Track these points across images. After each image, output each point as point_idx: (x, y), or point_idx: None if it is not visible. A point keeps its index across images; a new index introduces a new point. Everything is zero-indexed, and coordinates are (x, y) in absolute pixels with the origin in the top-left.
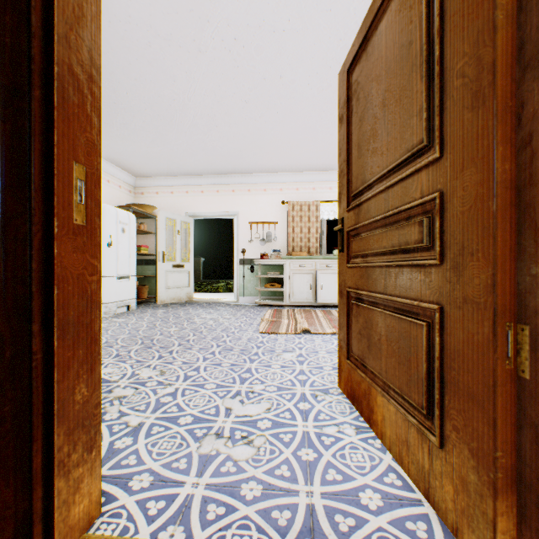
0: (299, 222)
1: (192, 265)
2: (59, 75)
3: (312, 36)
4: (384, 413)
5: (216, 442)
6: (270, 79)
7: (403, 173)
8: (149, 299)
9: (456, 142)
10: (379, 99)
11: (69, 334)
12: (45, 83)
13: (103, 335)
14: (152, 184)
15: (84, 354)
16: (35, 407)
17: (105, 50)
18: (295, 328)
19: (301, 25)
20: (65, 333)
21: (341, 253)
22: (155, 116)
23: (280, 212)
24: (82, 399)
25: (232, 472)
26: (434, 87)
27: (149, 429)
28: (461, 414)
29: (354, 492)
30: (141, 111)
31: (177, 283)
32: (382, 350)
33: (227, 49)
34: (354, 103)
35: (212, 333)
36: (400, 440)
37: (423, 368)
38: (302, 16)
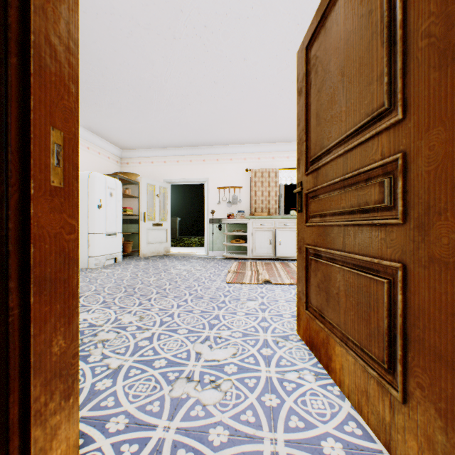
0: (260, 187)
1: (169, 224)
2: (35, 44)
3: (272, 22)
4: (342, 362)
5: (187, 386)
6: (236, 62)
7: (363, 137)
8: (133, 252)
9: (421, 103)
10: (337, 70)
11: (46, 290)
12: (22, 51)
13: (92, 284)
14: (135, 156)
15: (61, 308)
16: (12, 360)
17: (94, 39)
18: (257, 279)
19: (263, 12)
20: (41, 289)
21: (300, 213)
22: (137, 97)
23: (244, 178)
24: (60, 351)
25: (200, 417)
26: (395, 51)
27: (127, 371)
28: (426, 373)
29: (316, 440)
30: (126, 92)
31: (156, 239)
32: (341, 304)
33: (198, 35)
34: (312, 76)
35: (185, 283)
36: (359, 389)
37: (384, 324)
38: (264, 3)
